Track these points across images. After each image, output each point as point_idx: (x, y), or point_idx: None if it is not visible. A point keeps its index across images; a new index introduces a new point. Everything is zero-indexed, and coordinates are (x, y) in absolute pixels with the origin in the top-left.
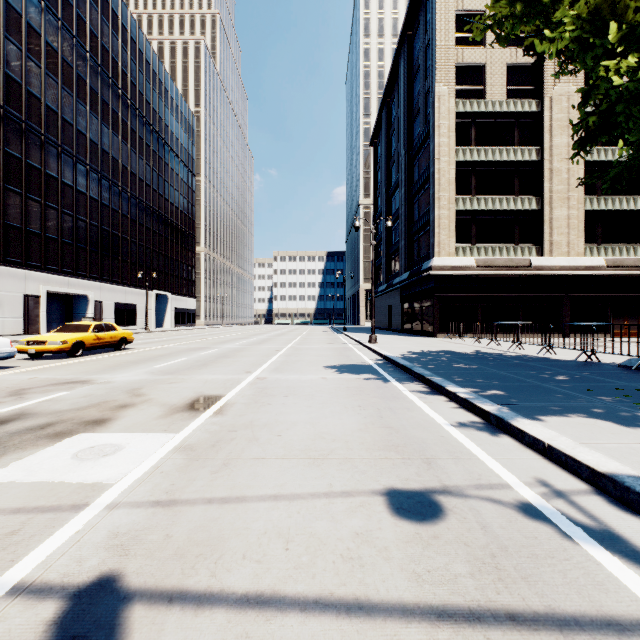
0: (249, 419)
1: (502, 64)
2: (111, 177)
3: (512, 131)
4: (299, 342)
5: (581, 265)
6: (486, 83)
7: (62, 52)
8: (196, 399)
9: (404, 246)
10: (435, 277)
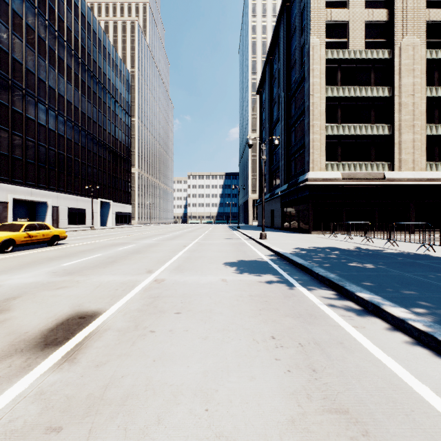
0: (106, 378)
1: (361, 22)
2: (66, 114)
3: (369, 74)
4: (204, 238)
5: (424, 177)
6: (349, 36)
7: (26, 19)
8: (63, 320)
9: (283, 165)
10: (310, 187)
